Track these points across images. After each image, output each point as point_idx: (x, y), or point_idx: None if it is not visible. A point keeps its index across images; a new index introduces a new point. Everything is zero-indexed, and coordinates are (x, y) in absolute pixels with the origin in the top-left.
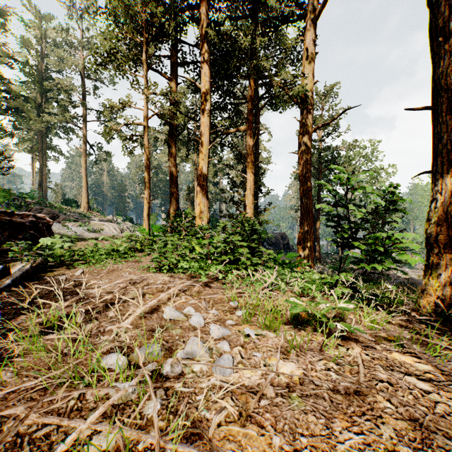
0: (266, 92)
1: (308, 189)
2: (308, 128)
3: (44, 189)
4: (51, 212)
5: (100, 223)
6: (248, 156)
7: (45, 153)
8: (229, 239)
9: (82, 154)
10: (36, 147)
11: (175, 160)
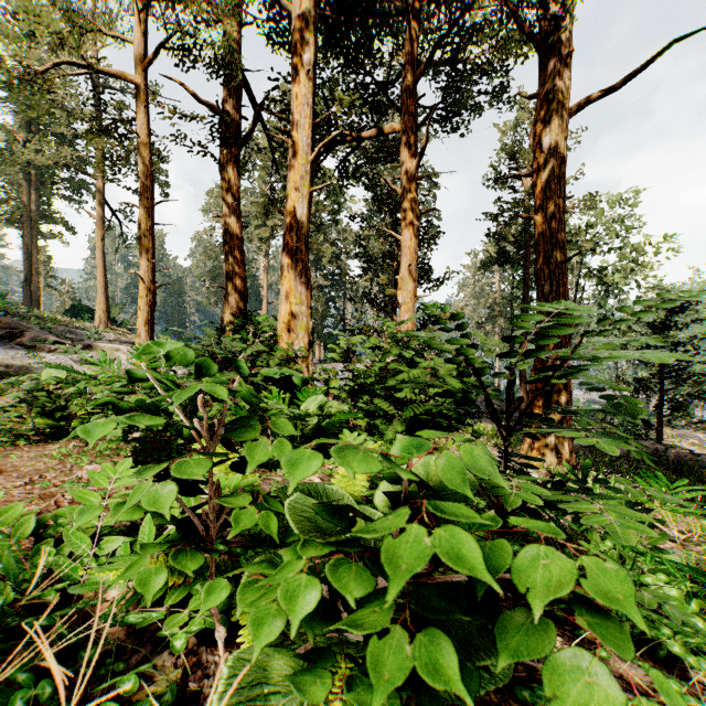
0: (451, 29)
1: (560, 259)
2: (561, 104)
3: (35, 288)
4: (12, 326)
5: (112, 347)
6: (406, 191)
7: (36, 225)
8: (398, 548)
9: (97, 224)
10: (18, 213)
11: (236, 200)
